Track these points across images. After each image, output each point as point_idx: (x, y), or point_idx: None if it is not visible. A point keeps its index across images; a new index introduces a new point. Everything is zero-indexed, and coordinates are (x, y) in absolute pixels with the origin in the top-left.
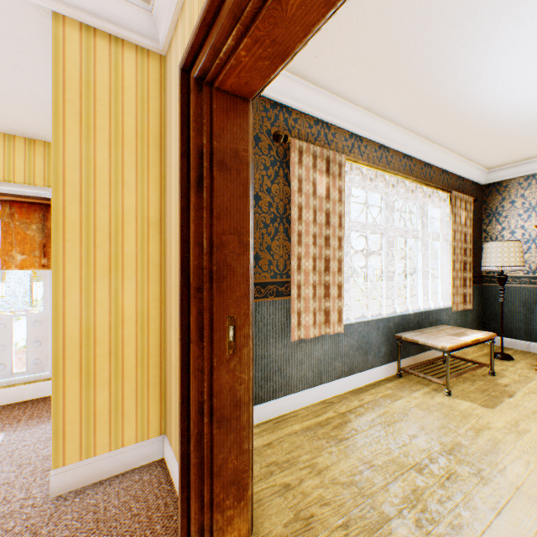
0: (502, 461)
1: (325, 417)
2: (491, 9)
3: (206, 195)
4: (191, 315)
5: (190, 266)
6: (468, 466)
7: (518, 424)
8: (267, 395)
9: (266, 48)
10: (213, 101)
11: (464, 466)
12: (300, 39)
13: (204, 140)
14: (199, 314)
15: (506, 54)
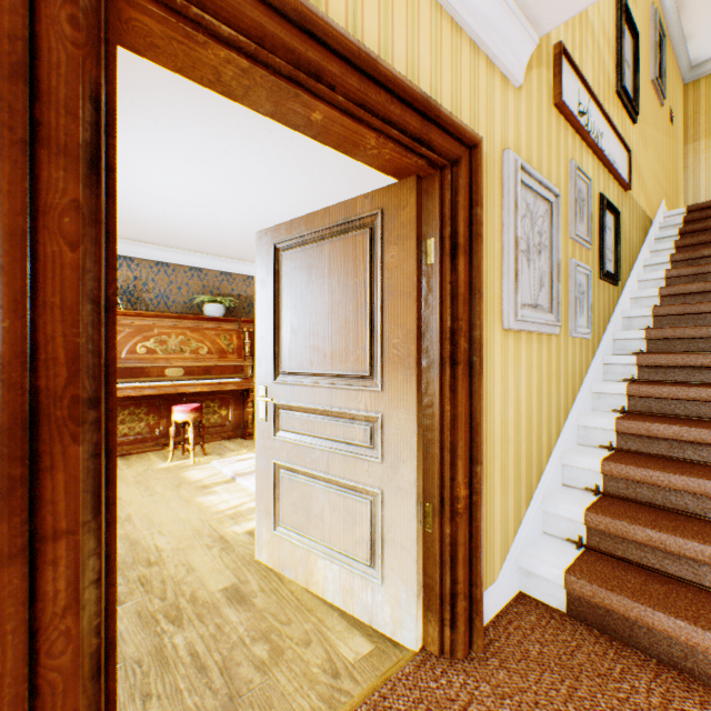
0: (150, 543)
1: None
2: (155, 100)
3: (104, 197)
4: (57, 470)
5: (41, 348)
6: (141, 564)
7: (121, 515)
8: None
9: (239, 81)
10: (113, 9)
11: (139, 567)
12: (257, 110)
13: (103, 75)
14: (94, 457)
15: (125, 135)
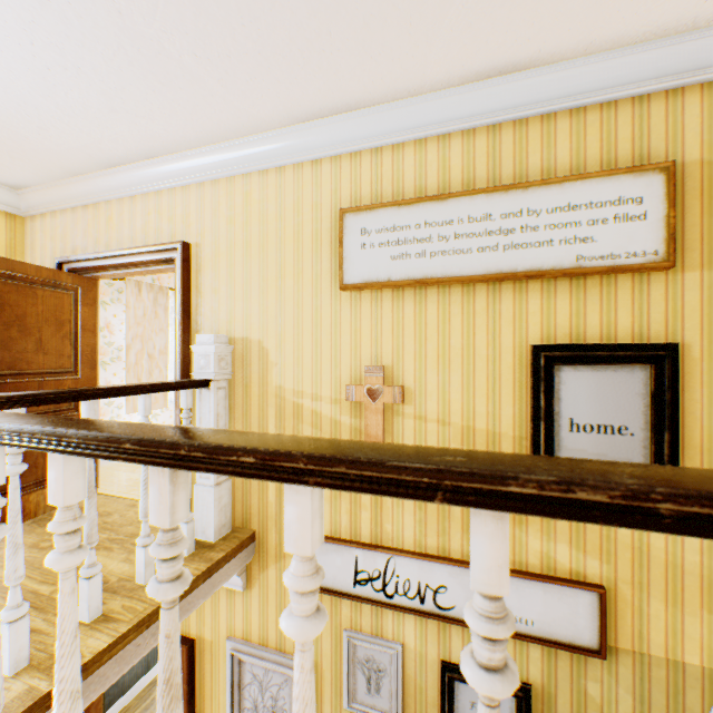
0: None
1: (152, 698)
2: None
3: None
4: None
5: None
6: None
7: None
8: (106, 708)
9: None
10: None
11: None
12: None
13: None
14: None
15: None
